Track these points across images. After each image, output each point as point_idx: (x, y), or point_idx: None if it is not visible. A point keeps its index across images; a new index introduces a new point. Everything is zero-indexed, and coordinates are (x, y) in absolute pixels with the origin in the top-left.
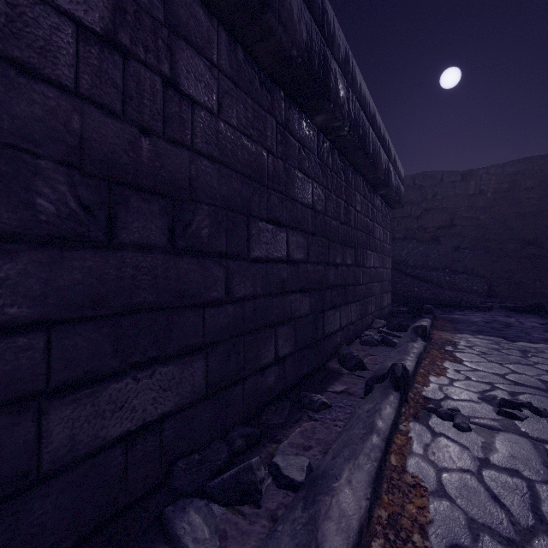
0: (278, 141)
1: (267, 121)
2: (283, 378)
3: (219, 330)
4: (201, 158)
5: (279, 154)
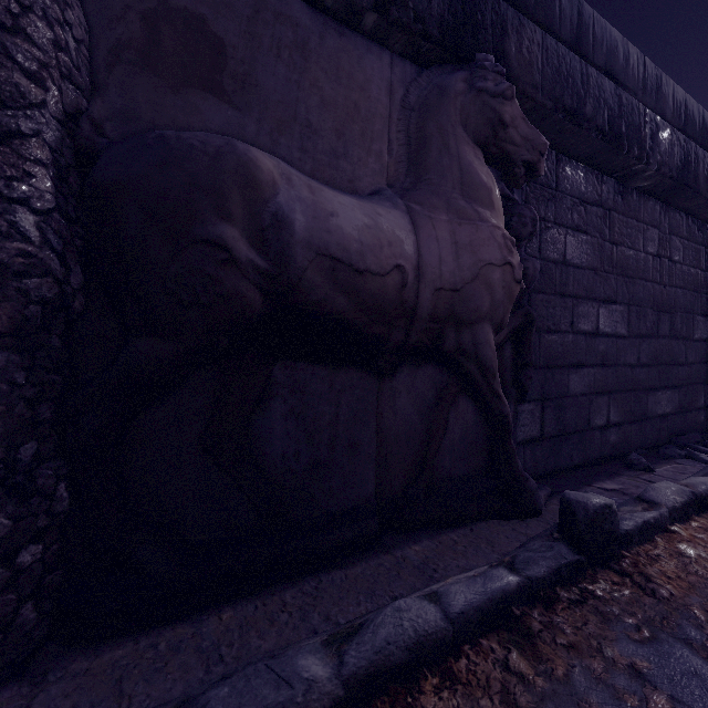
0: (705, 260)
1: (700, 251)
2: (707, 420)
3: (682, 379)
4: (677, 290)
5: (706, 268)
